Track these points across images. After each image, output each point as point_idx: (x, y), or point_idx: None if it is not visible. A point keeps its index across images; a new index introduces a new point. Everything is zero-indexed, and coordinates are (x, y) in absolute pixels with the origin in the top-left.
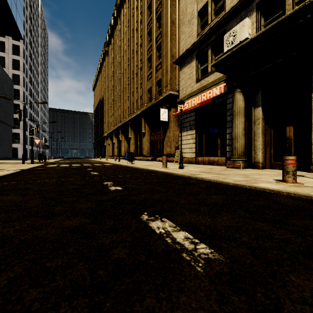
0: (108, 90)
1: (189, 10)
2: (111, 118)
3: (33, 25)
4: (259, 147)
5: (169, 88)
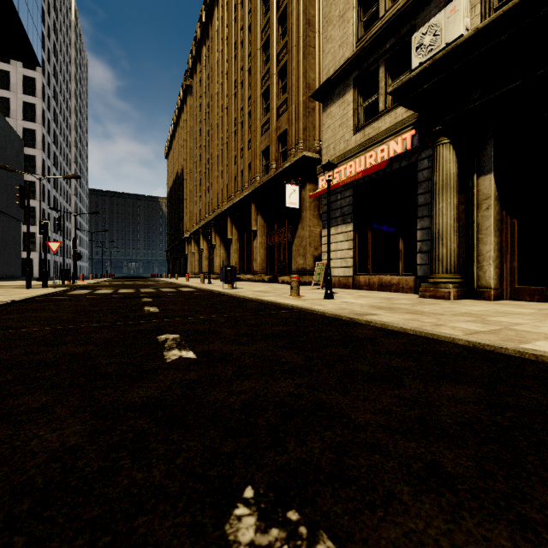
0: (191, 155)
1: None
2: (196, 206)
3: (61, 42)
4: (490, 256)
5: (302, 146)
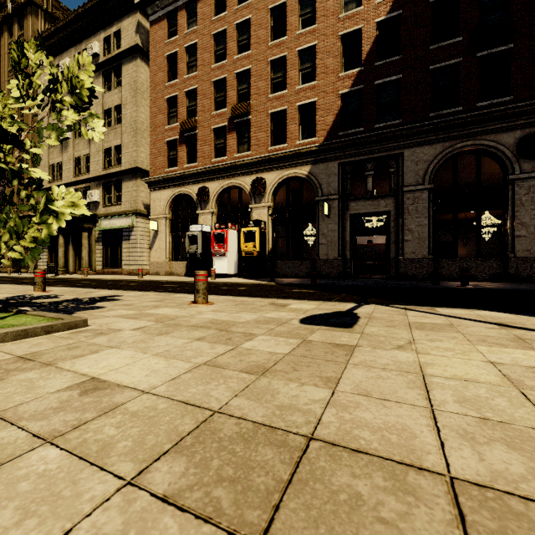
0: None
1: (44, 158)
2: None
3: None
4: (71, 264)
5: None
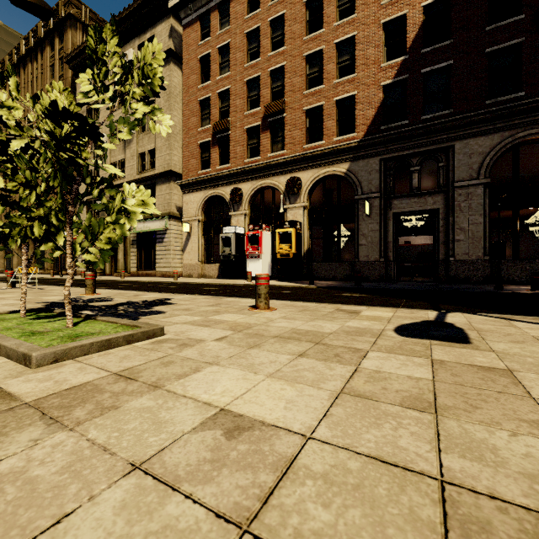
0: None
1: None
2: None
3: None
4: (108, 266)
5: None
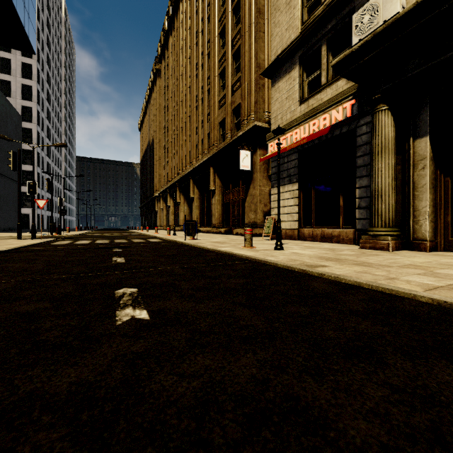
0: (160, 128)
1: None
2: (164, 170)
3: (53, 35)
4: (425, 211)
5: (253, 117)
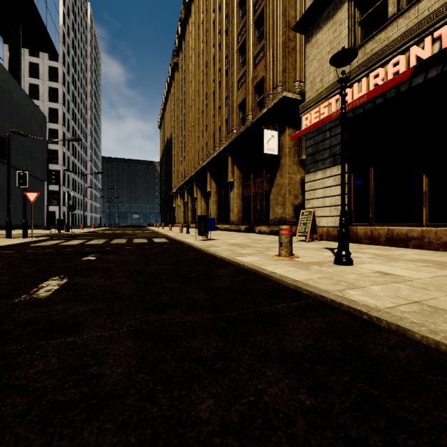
0: (178, 122)
1: None
2: (182, 165)
3: (79, 40)
4: None
5: (281, 89)
